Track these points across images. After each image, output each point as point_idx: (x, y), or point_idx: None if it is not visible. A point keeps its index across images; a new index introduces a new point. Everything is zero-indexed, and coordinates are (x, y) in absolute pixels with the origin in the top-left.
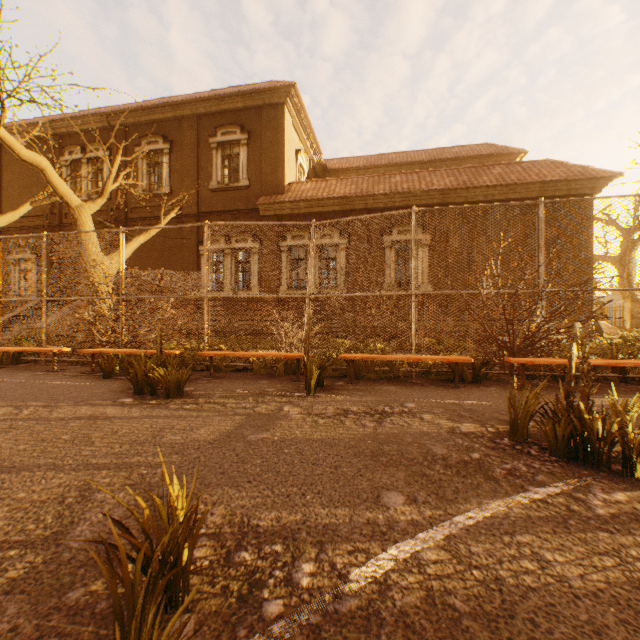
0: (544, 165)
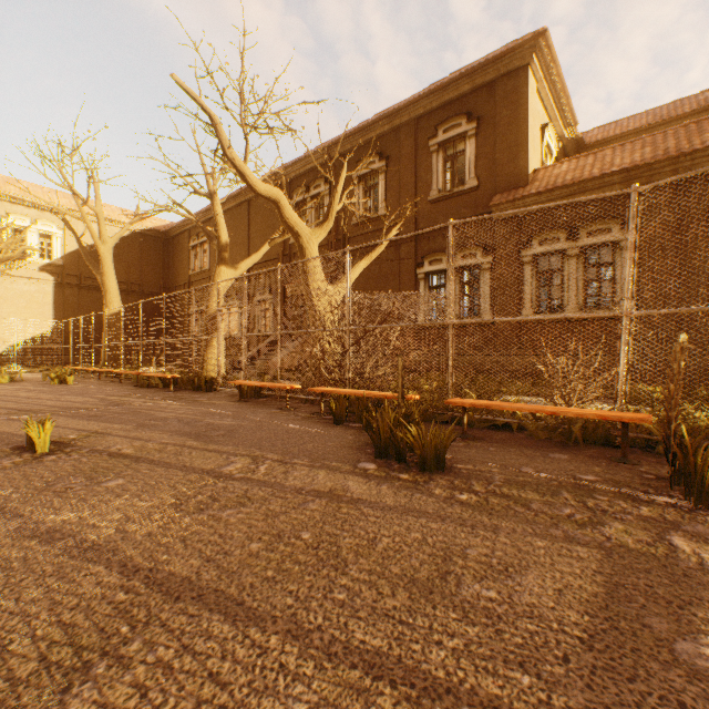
0: None
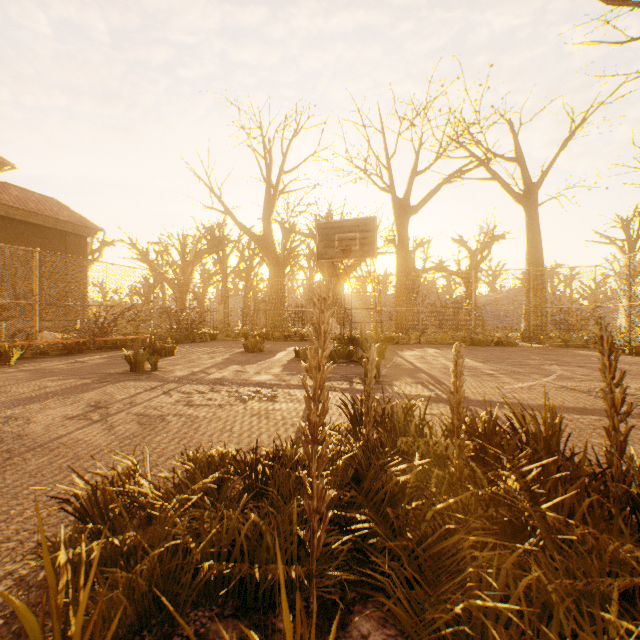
0: (54, 203)
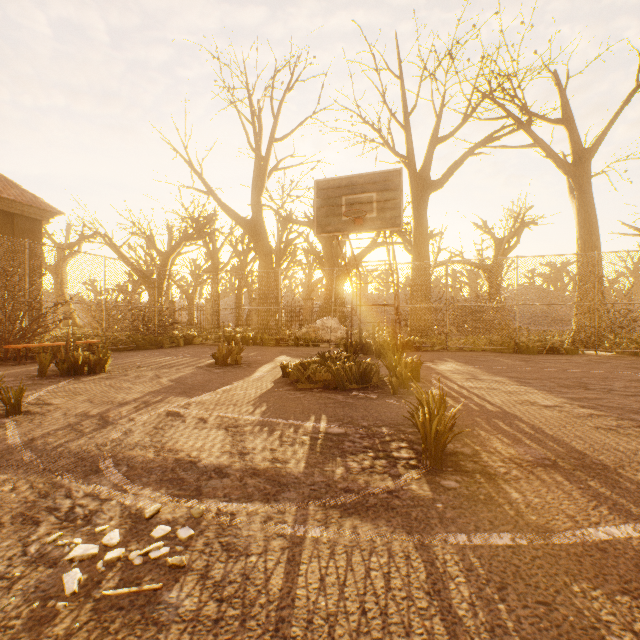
0: None
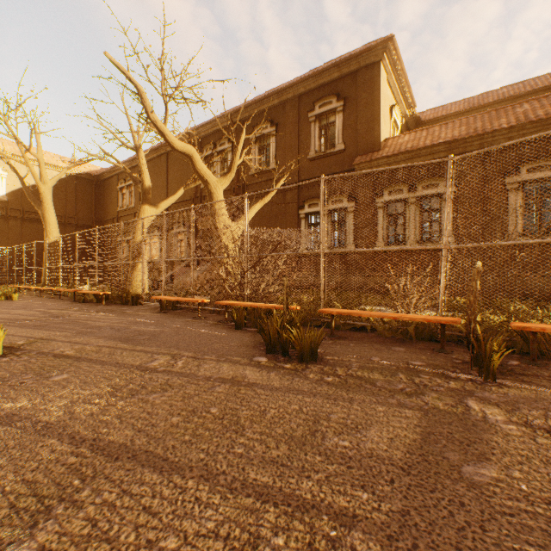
0: None
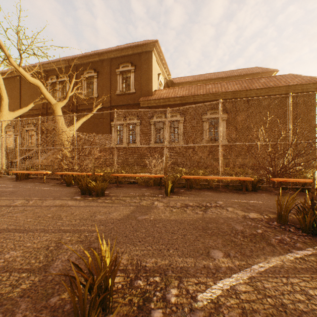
0: (288, 77)
